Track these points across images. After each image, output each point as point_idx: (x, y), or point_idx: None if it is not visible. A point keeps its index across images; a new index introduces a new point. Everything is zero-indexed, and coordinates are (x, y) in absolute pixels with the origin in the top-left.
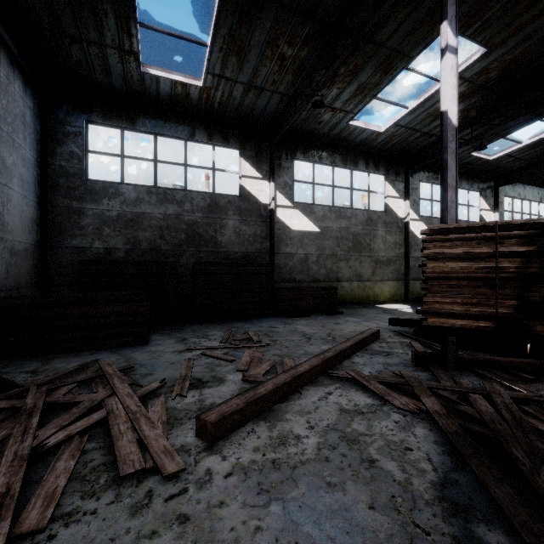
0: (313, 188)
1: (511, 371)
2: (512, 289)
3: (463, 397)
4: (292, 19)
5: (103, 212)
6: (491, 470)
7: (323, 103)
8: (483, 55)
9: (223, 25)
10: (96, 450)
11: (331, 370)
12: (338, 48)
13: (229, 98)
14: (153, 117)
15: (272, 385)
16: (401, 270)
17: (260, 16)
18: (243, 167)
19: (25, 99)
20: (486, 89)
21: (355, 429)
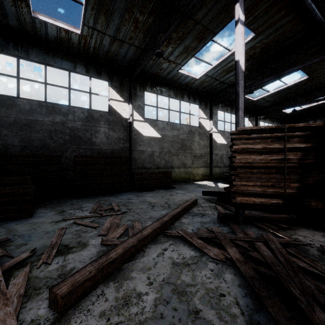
0: (157, 110)
1: (274, 223)
2: (296, 175)
3: (252, 245)
4: None
5: (1, 118)
6: (282, 310)
7: (162, 54)
8: (253, 38)
9: None
10: None
11: (166, 229)
12: (172, 20)
13: (101, 45)
14: (43, 52)
15: (122, 249)
16: (208, 161)
17: None
18: (111, 93)
19: None
20: (254, 59)
21: (183, 281)
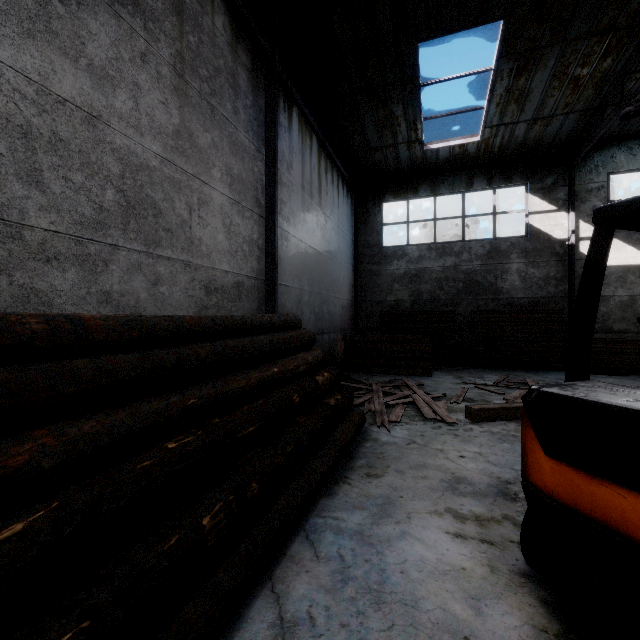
0: None
1: None
2: None
3: None
4: (583, 44)
5: (393, 272)
6: None
7: (639, 110)
8: None
9: (499, 86)
10: (411, 411)
11: None
12: None
13: (511, 138)
14: (433, 181)
15: None
16: None
17: (540, 62)
18: (530, 204)
19: (347, 201)
20: None
21: None
